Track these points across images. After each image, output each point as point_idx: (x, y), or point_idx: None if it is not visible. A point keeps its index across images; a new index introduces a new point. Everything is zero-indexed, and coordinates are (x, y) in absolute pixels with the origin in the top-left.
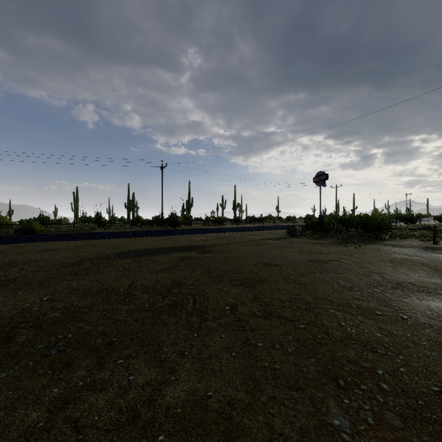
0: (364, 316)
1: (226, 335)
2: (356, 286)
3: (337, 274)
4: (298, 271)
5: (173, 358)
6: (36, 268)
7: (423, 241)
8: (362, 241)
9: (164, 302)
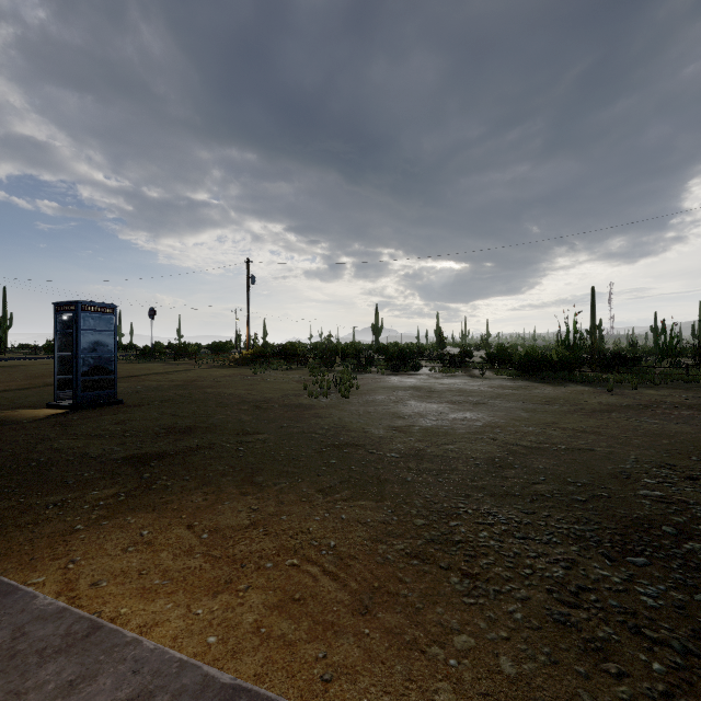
0: None
1: (4, 376)
2: None
3: None
4: None
5: None
6: None
7: (198, 361)
8: (159, 362)
9: None
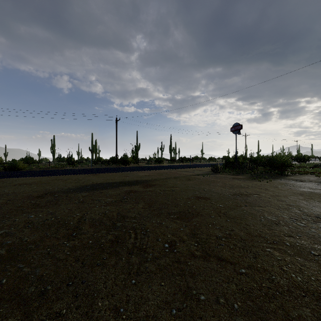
0: (302, 257)
1: (166, 283)
2: (281, 220)
3: (260, 207)
4: (226, 204)
5: (106, 318)
6: (5, 201)
7: (318, 176)
8: (270, 176)
9: (107, 238)
